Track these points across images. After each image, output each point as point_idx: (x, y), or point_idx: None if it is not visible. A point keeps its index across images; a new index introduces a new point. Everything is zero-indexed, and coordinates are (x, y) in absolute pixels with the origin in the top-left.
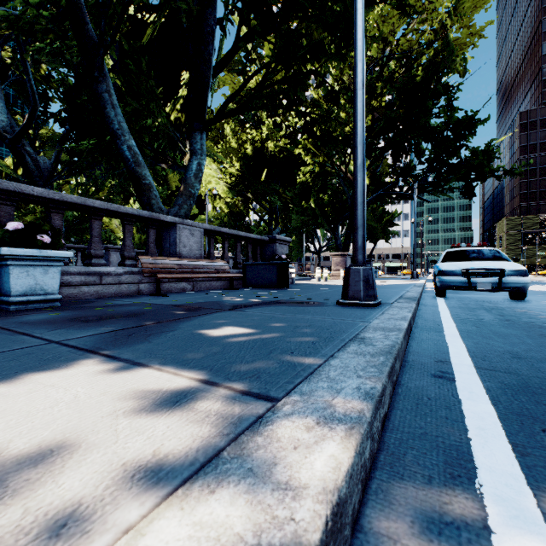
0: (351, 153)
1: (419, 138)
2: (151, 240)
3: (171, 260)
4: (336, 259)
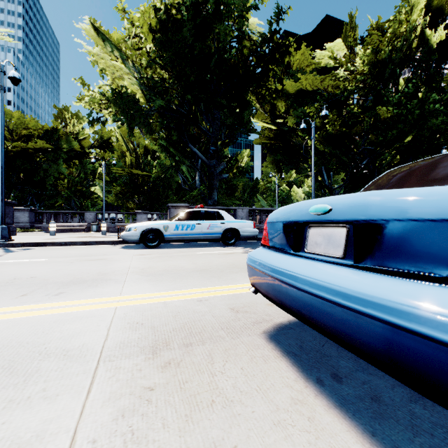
0: None
1: None
2: None
3: None
4: None
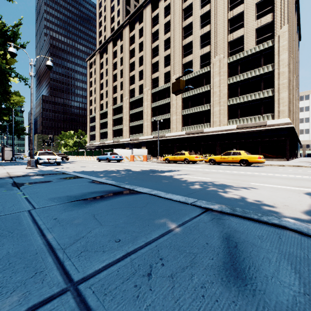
0: None
1: None
2: None
3: None
4: None
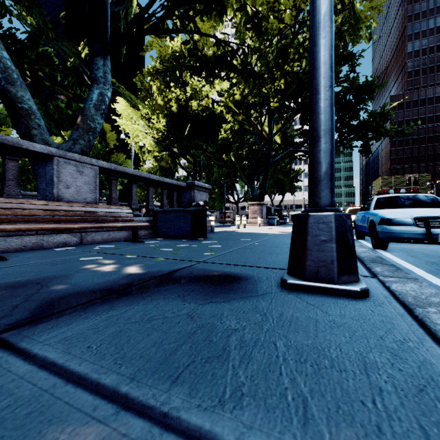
0: (266, 113)
1: None
2: (9, 175)
3: (34, 204)
4: (253, 208)
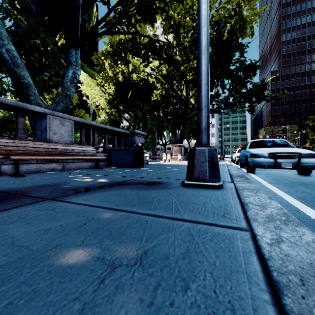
0: (184, 83)
1: (223, 78)
2: (20, 126)
3: (37, 144)
4: (175, 148)
